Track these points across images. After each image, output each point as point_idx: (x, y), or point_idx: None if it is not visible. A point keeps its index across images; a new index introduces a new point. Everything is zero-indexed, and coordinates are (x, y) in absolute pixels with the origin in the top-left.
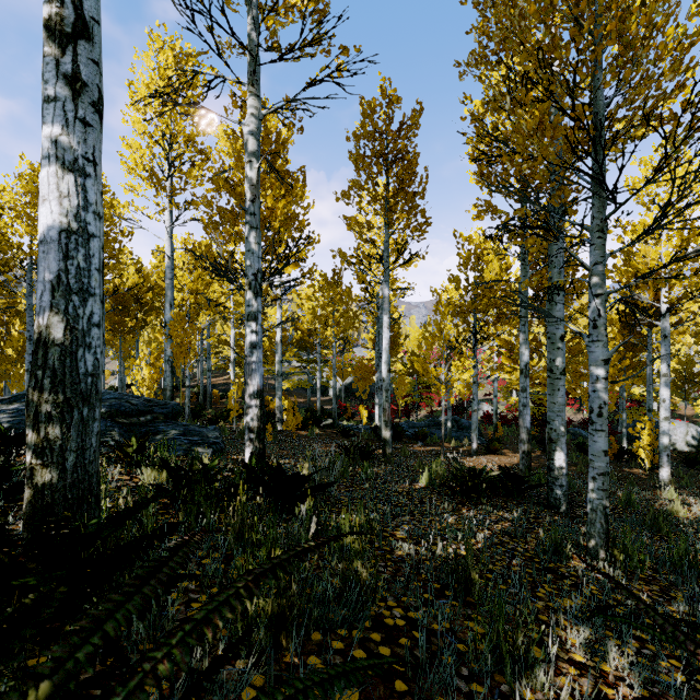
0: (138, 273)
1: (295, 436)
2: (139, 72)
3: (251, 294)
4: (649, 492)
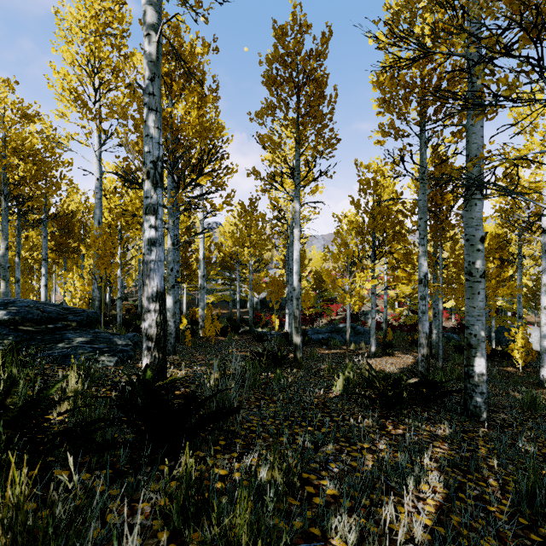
0: (83, 203)
1: (215, 342)
2: (68, 6)
3: (149, 184)
4: (536, 391)
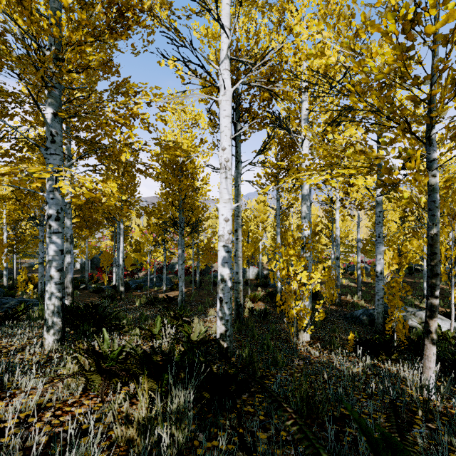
0: None
1: None
2: None
3: (68, 244)
4: None
